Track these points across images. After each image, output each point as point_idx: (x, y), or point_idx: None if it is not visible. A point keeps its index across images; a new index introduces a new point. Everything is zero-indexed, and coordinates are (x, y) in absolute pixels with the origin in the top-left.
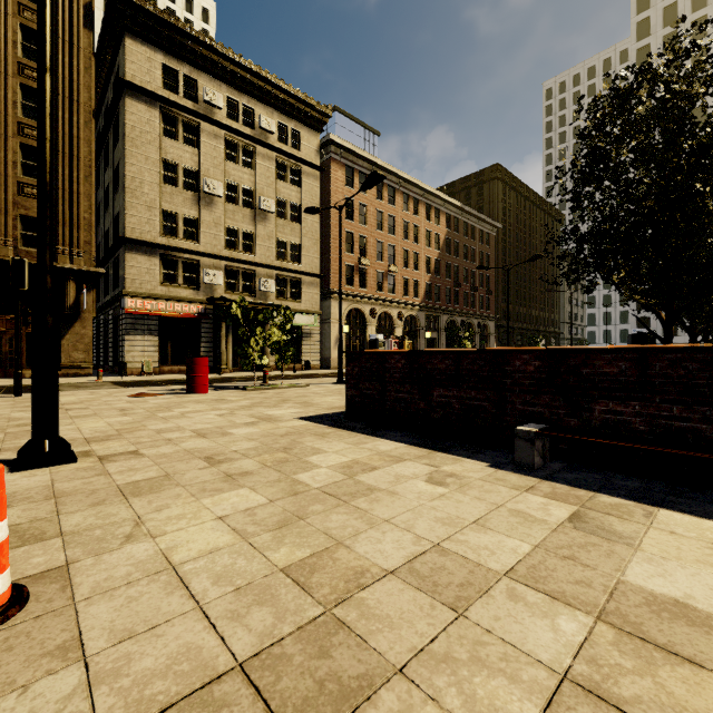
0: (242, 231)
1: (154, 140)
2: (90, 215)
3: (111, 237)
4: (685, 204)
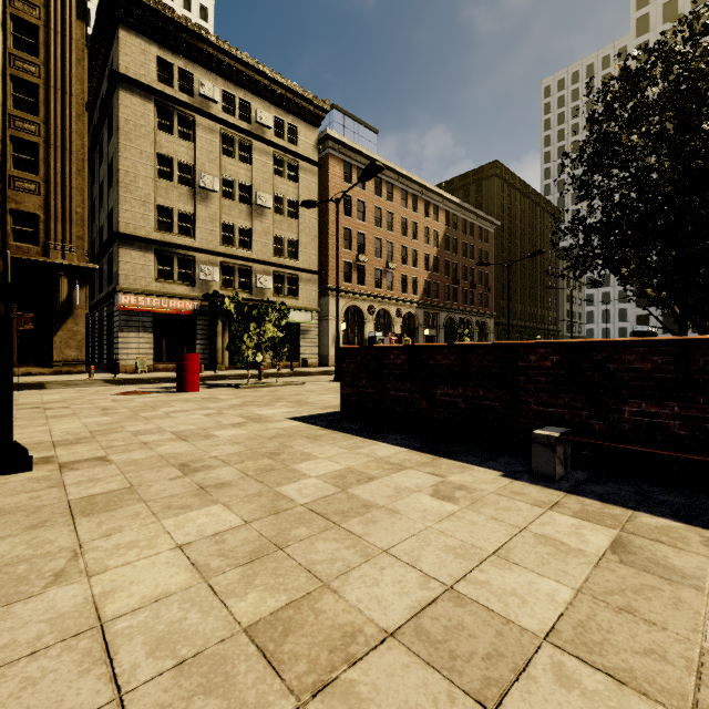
0: (238, 226)
1: (148, 134)
2: (83, 210)
3: (106, 233)
4: (703, 190)
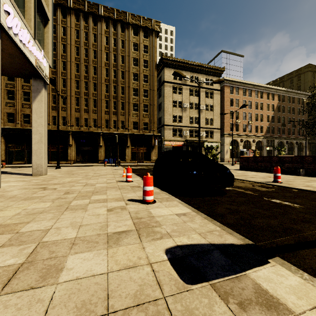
0: (194, 117)
1: (171, 95)
2: (156, 119)
3: (157, 123)
4: None
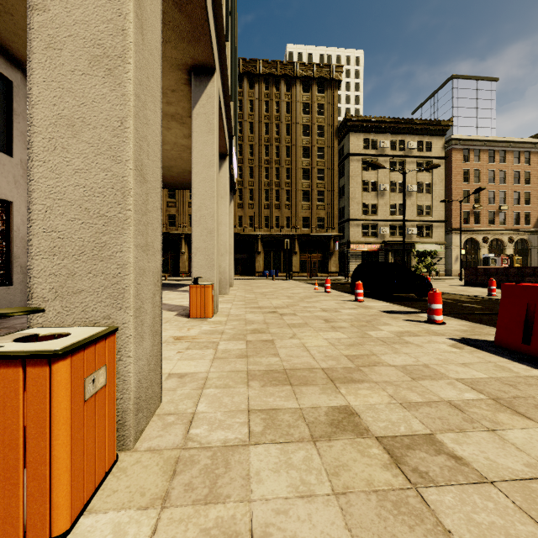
0: (398, 204)
1: (359, 174)
2: (337, 212)
3: (337, 217)
4: None
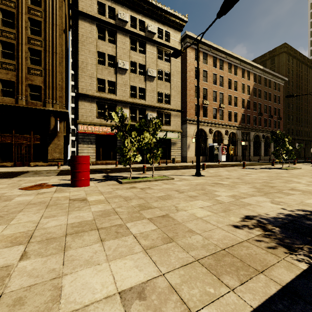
0: (138, 88)
1: (93, 42)
2: (62, 83)
3: None
4: None
